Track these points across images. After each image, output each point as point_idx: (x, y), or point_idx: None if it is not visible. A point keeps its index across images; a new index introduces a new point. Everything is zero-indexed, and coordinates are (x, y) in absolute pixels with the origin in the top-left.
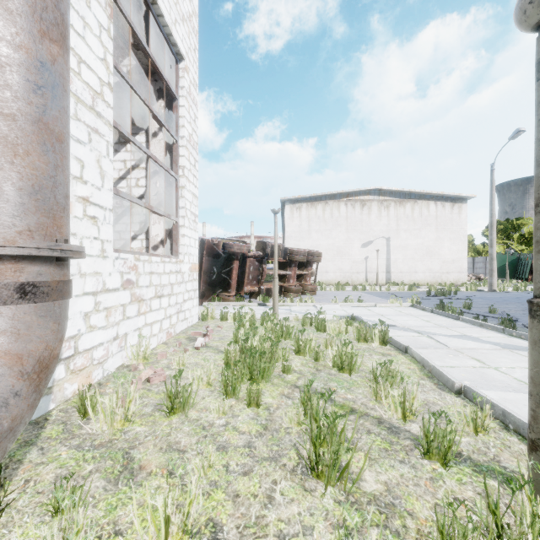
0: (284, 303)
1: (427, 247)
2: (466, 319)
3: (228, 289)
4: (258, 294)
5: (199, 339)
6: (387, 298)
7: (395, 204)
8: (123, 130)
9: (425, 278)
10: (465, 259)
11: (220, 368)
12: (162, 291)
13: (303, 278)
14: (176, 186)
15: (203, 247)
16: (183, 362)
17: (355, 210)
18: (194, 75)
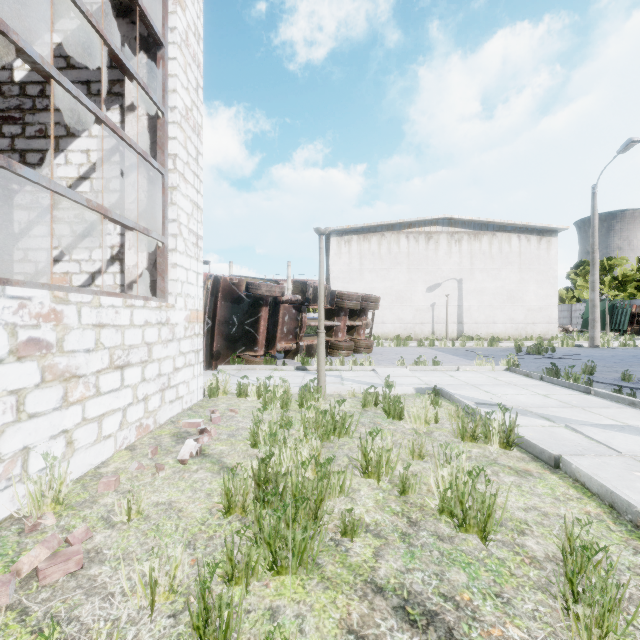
0: (332, 366)
1: (508, 292)
2: (603, 393)
3: (253, 347)
4: (296, 352)
5: (188, 443)
6: (467, 357)
7: (468, 237)
8: (27, 47)
9: (506, 330)
10: (555, 306)
11: (214, 519)
12: (127, 357)
13: (355, 330)
14: (163, 186)
15: (218, 288)
16: (139, 507)
17: (419, 244)
18: (195, 19)
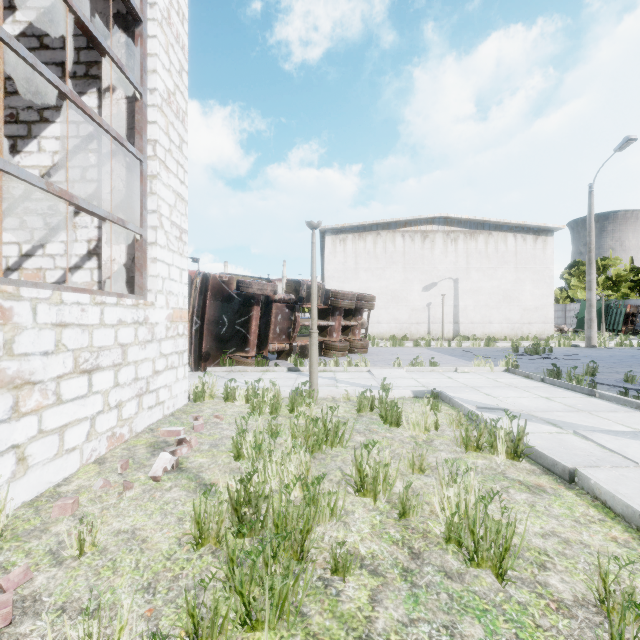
0: (326, 367)
1: (504, 291)
2: (608, 395)
3: (244, 348)
4: (289, 353)
5: (162, 457)
6: (464, 357)
7: (464, 236)
8: None
9: (502, 329)
10: (551, 306)
11: (183, 552)
12: (96, 360)
13: (350, 330)
14: (141, 174)
15: (207, 286)
16: (94, 538)
17: (415, 243)
18: None
